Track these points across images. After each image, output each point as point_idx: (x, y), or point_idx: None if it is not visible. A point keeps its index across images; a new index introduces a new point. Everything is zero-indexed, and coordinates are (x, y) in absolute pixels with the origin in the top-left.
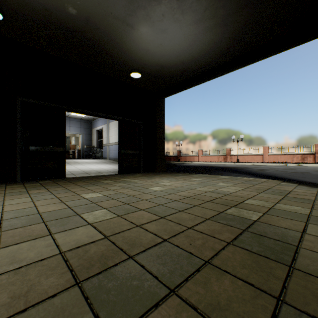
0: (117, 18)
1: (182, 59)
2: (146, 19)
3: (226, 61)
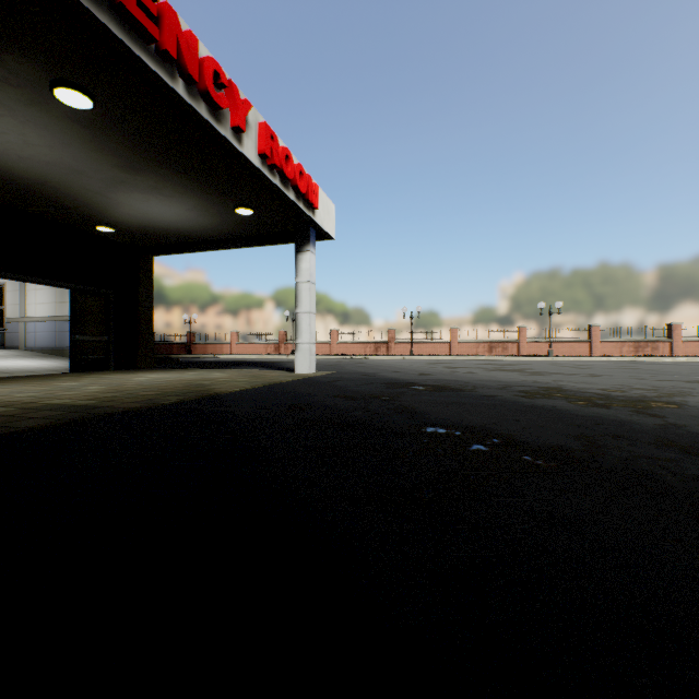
0: (89, 189)
1: (176, 227)
2: (128, 197)
3: (234, 237)
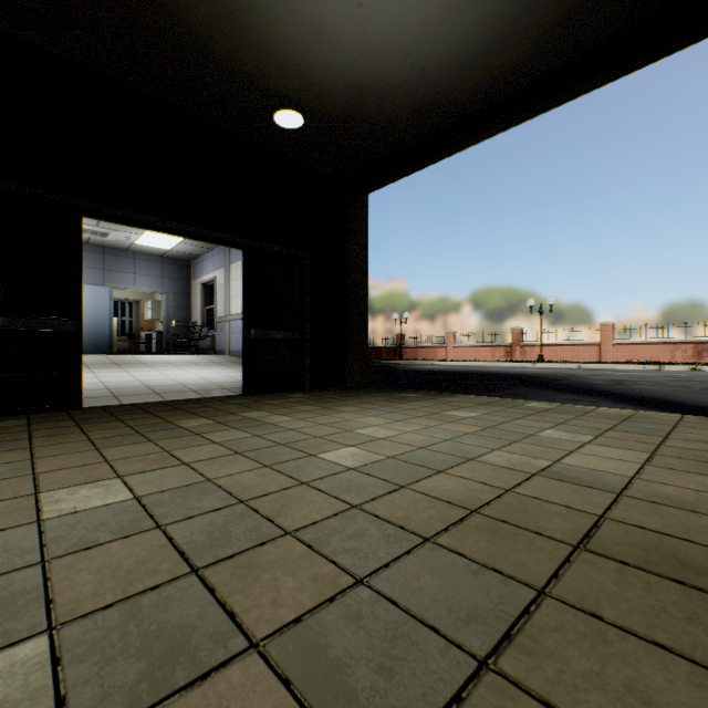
0: None
1: (420, 63)
2: None
3: (549, 71)
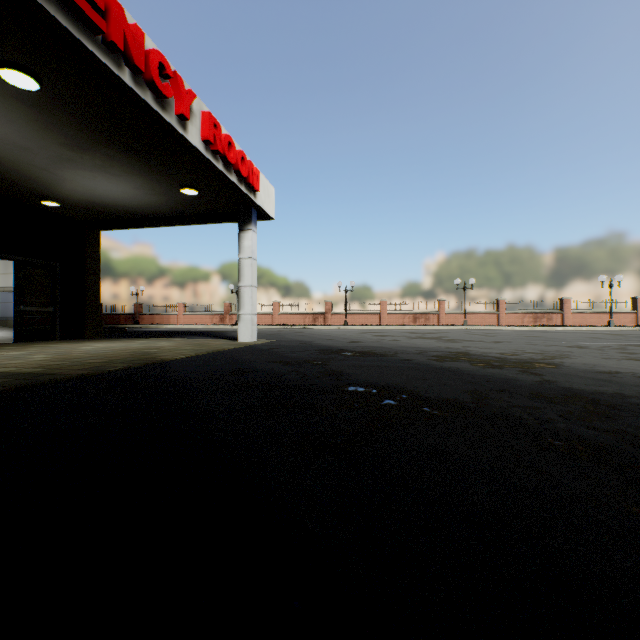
0: (34, 165)
1: (123, 204)
2: (75, 174)
3: (180, 215)
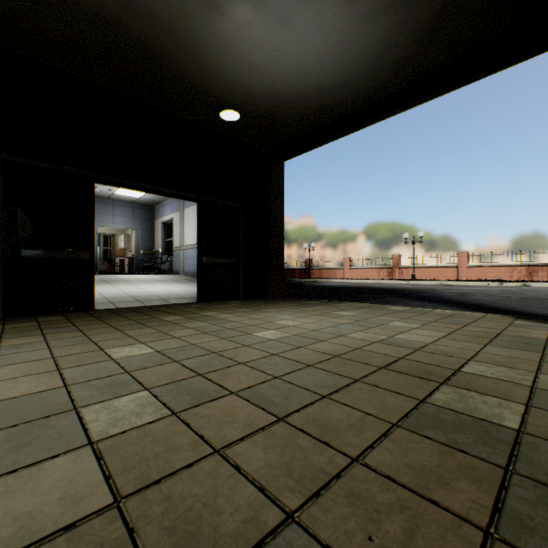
0: None
1: (317, 82)
2: None
3: (403, 86)
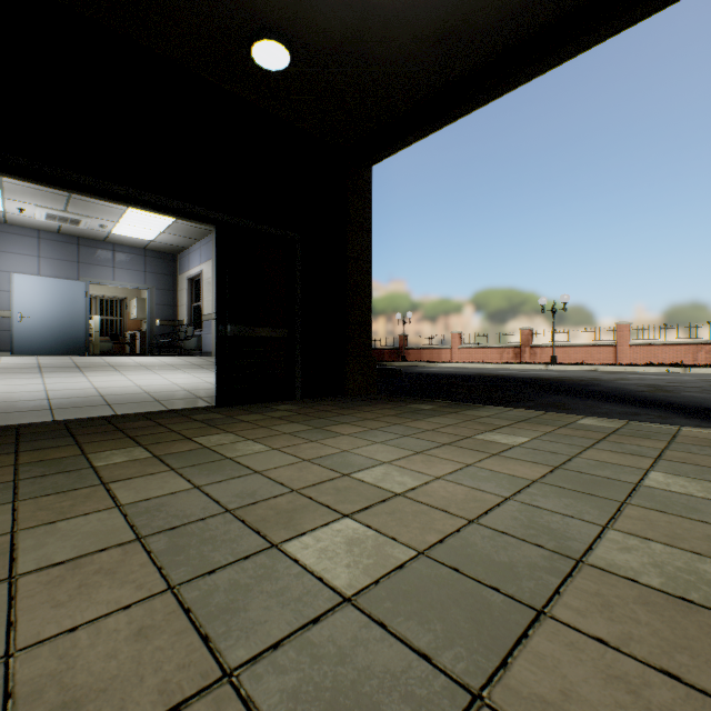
0: None
1: None
2: None
3: None
